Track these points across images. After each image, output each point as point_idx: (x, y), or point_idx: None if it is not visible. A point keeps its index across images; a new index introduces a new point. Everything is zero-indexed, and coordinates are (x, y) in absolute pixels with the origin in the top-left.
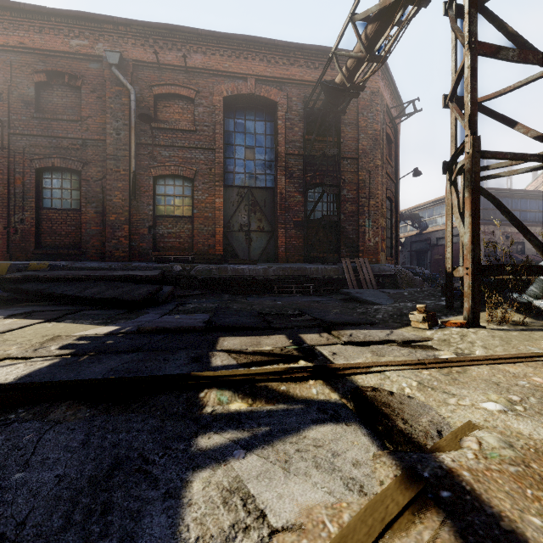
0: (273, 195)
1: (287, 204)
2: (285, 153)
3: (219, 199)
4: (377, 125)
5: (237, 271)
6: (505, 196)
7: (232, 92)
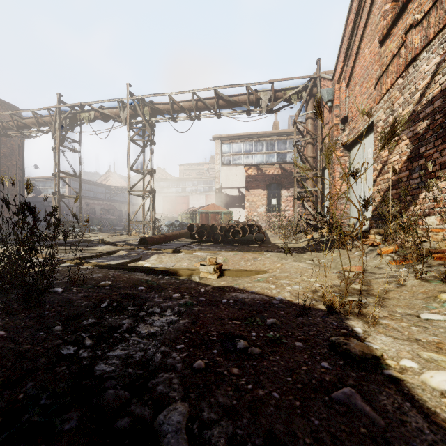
0: None
1: None
2: None
3: None
4: (14, 142)
5: None
6: (87, 183)
7: None
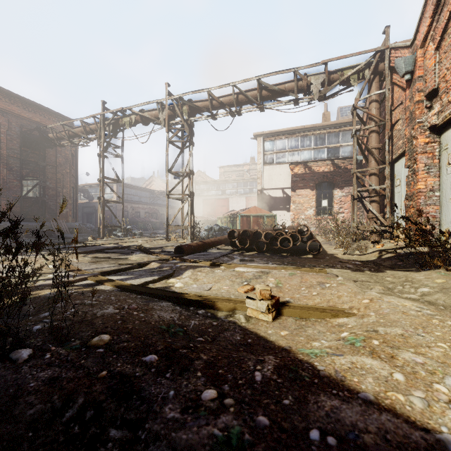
0: None
1: (8, 186)
2: (7, 155)
3: None
4: (68, 152)
5: None
6: (132, 188)
7: None
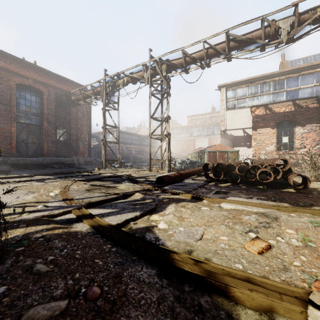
0: (40, 128)
1: (48, 133)
2: (47, 113)
3: (13, 128)
4: (84, 109)
5: (31, 160)
6: (126, 134)
7: (20, 82)
